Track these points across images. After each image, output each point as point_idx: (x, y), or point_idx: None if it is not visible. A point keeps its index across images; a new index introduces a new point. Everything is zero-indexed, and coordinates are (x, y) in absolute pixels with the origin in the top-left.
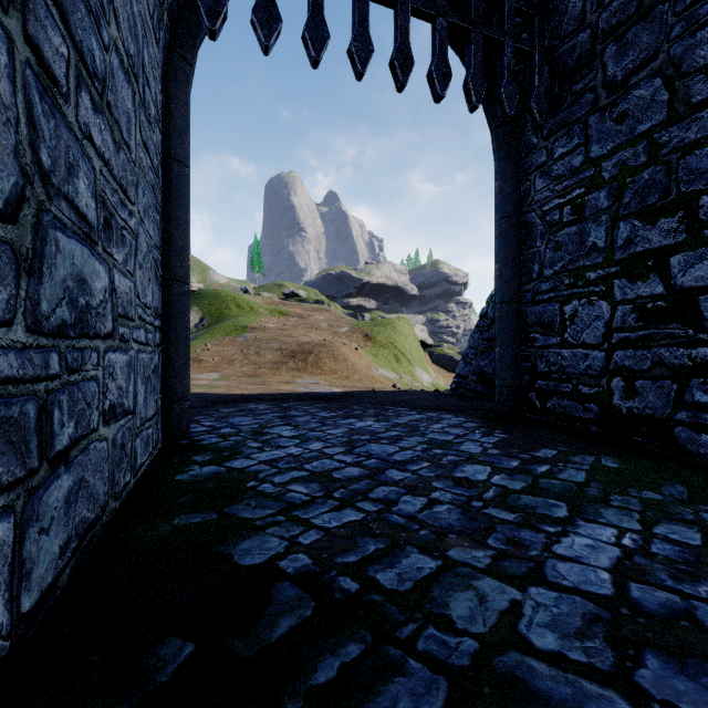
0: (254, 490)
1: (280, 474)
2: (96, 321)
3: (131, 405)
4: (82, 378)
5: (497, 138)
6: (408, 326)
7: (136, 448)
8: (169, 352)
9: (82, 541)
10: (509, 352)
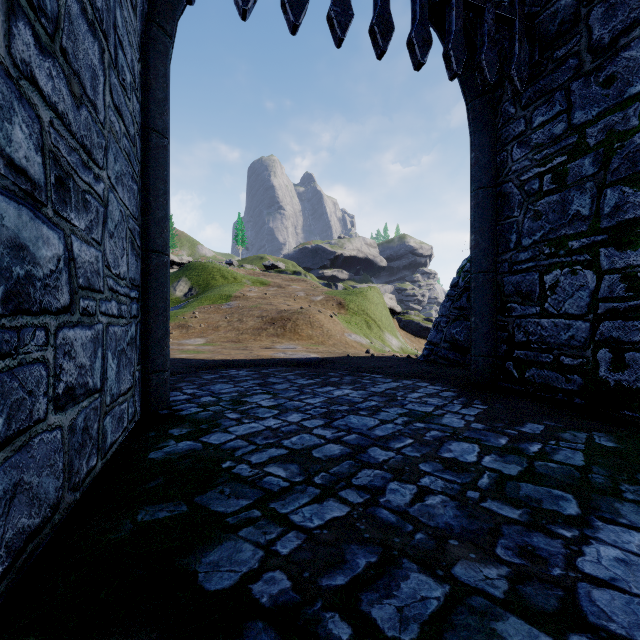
0: (230, 473)
1: (257, 451)
2: (44, 294)
3: (97, 383)
4: (19, 363)
5: (473, 110)
6: (378, 295)
7: (105, 427)
8: (148, 323)
9: (19, 556)
10: (485, 321)
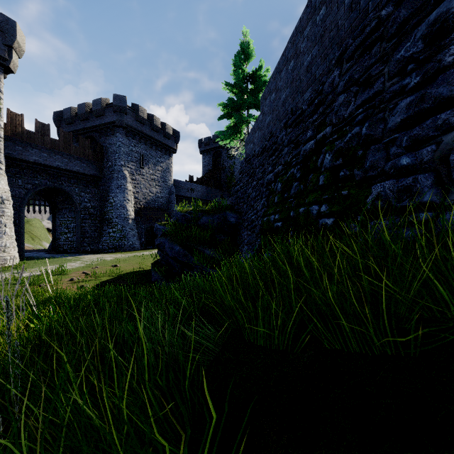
0: None
1: None
2: None
3: None
4: None
5: (52, 211)
6: (40, 222)
7: None
8: None
9: None
10: (54, 242)
